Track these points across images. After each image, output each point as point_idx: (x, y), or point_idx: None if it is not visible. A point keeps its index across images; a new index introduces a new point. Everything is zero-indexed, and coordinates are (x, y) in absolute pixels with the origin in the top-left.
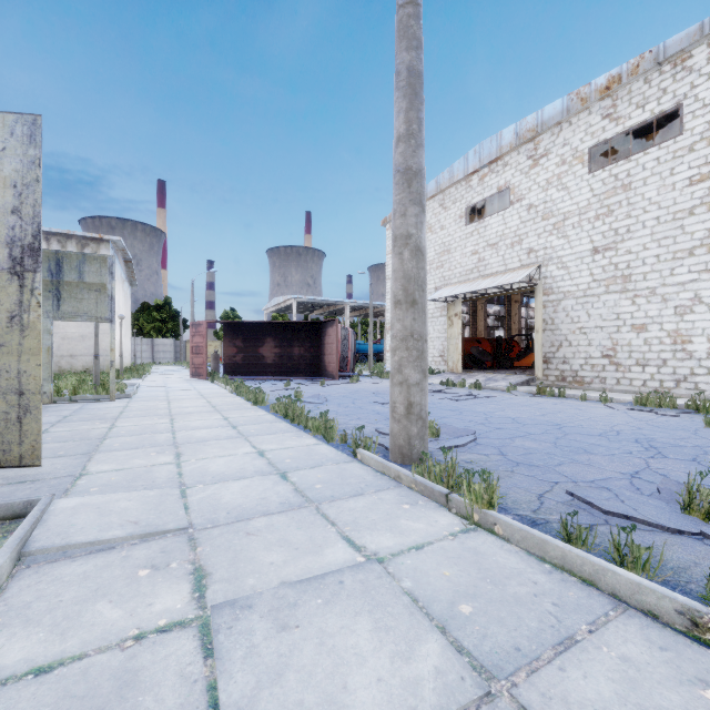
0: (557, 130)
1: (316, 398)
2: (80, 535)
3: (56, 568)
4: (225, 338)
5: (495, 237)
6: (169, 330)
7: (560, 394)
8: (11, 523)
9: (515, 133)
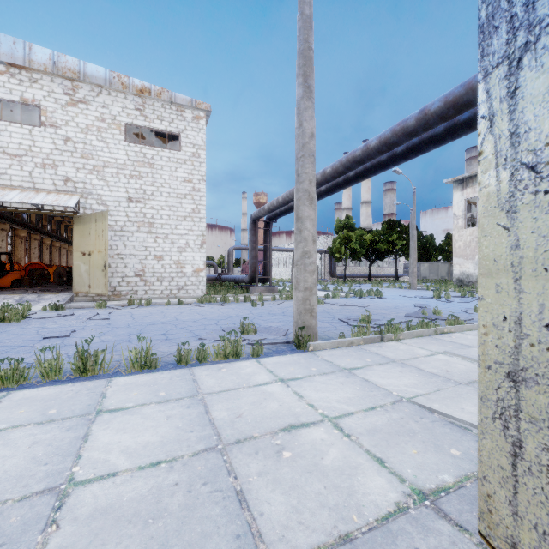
0: (97, 90)
1: None
2: None
3: None
4: None
5: (18, 149)
6: None
7: (148, 303)
8: None
9: (52, 60)
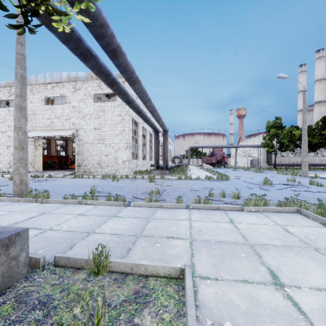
0: (83, 82)
1: None
2: None
3: None
4: None
5: (59, 114)
6: None
7: (82, 177)
8: None
9: (67, 76)
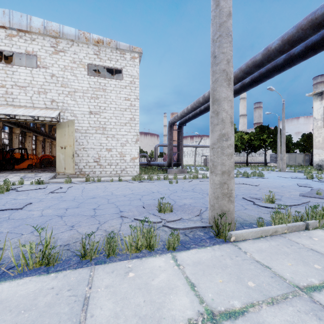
0: (71, 43)
1: None
2: None
3: None
4: None
5: (23, 82)
6: None
7: (98, 180)
8: None
9: (43, 25)
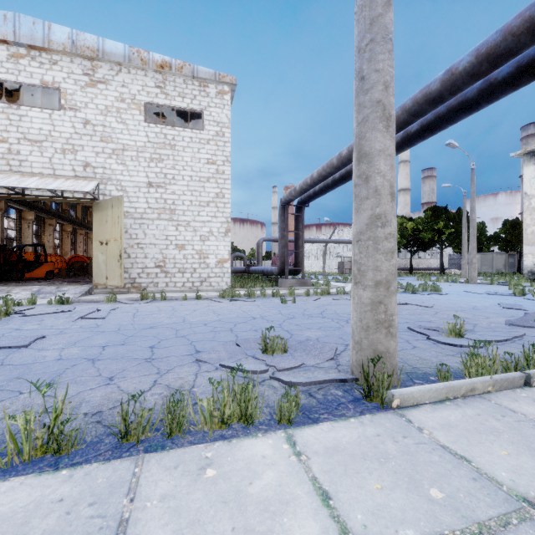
0: (117, 68)
1: None
2: None
3: None
4: None
5: (38, 134)
6: None
7: (162, 297)
8: None
9: (70, 38)
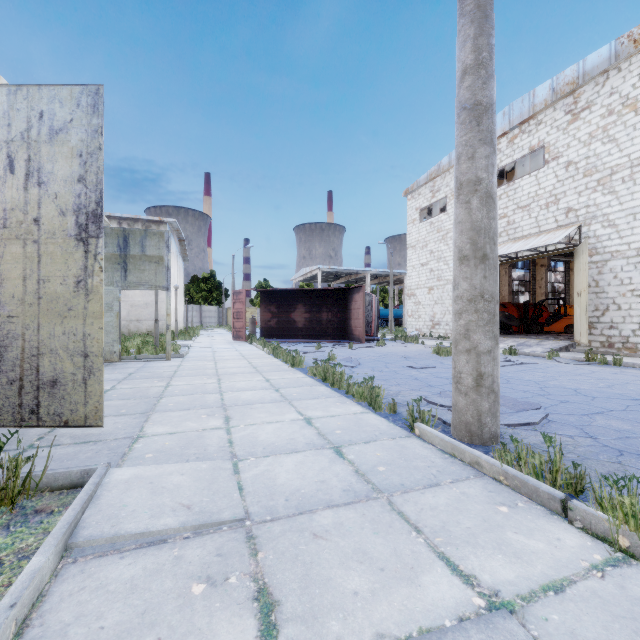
0: (602, 79)
1: (348, 361)
2: (130, 521)
3: (102, 567)
4: (261, 305)
5: (526, 199)
6: (213, 298)
7: (616, 362)
8: (68, 493)
9: (550, 89)
